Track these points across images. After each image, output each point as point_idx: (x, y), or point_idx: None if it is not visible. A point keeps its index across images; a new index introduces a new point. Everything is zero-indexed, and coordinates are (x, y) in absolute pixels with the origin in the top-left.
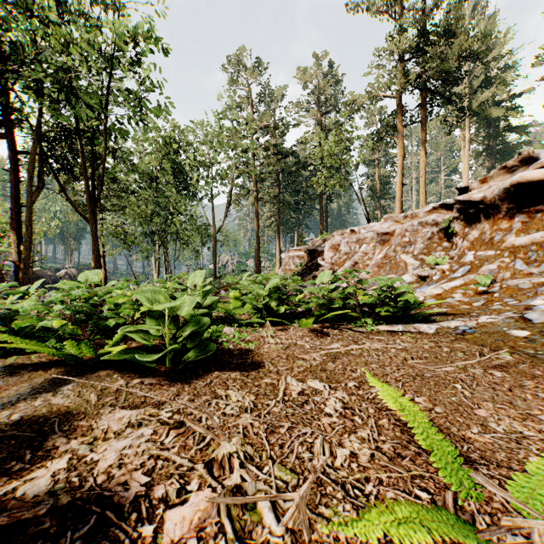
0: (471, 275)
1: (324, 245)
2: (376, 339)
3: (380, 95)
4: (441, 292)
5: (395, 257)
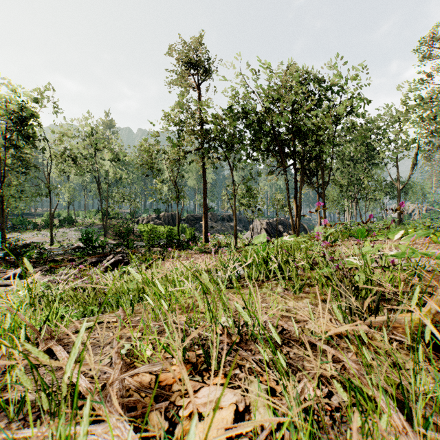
0: None
1: None
2: None
3: None
4: None
5: None
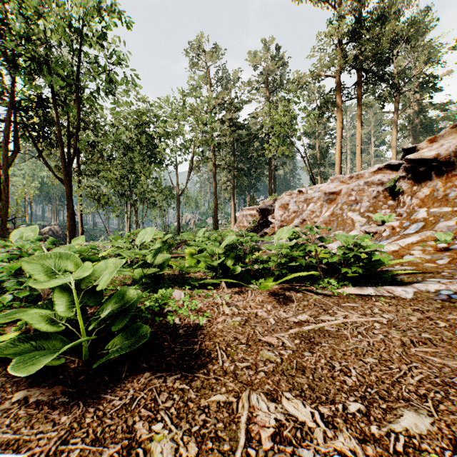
0: (427, 232)
1: (274, 204)
2: (348, 306)
3: (322, 75)
4: (398, 249)
5: (342, 214)
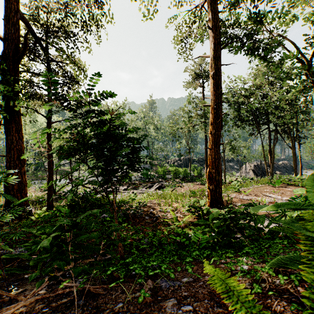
0: None
1: None
2: None
3: None
4: None
5: None
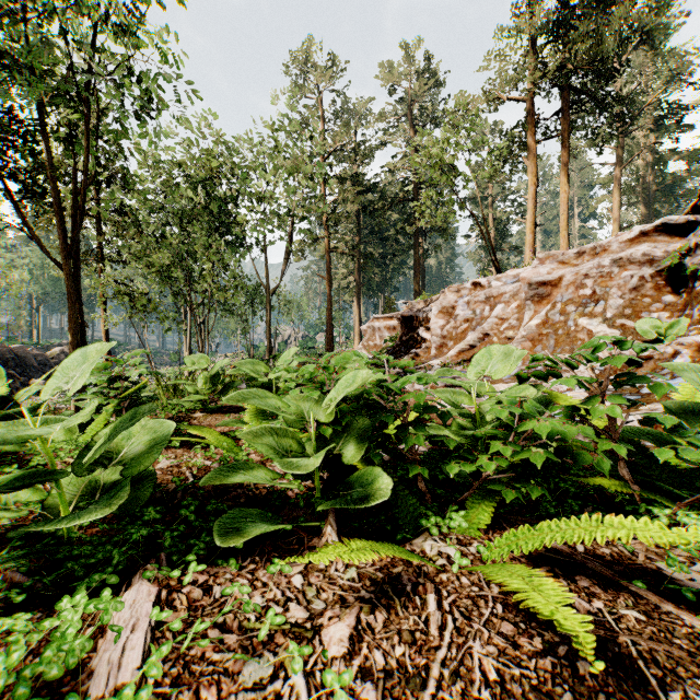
0: None
1: (428, 308)
2: None
3: (503, 98)
4: None
5: (566, 323)
